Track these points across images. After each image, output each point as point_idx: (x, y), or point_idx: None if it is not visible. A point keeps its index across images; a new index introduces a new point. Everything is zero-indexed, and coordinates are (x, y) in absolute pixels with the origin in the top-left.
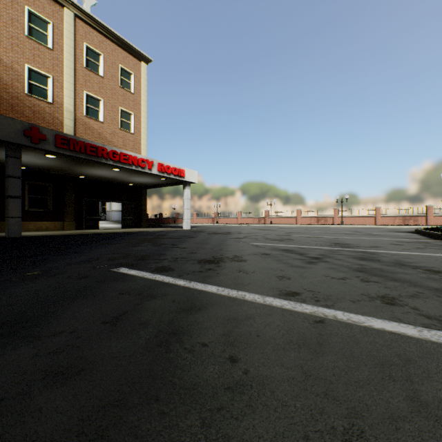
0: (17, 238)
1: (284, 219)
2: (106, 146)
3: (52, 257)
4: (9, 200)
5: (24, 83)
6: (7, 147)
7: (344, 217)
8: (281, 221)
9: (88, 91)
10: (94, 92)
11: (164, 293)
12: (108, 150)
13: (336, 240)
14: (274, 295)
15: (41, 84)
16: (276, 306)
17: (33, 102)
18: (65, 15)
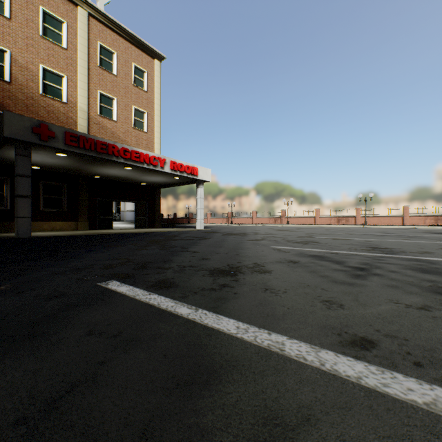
0: (25, 239)
1: (301, 219)
2: (117, 144)
3: (40, 264)
4: (18, 200)
5: (39, 83)
6: (17, 145)
7: (367, 217)
8: (298, 221)
9: (101, 90)
10: (107, 91)
11: (154, 333)
12: (118, 148)
13: (371, 243)
14: (333, 346)
15: (56, 84)
16: (349, 380)
17: (47, 102)
18: (79, 14)
